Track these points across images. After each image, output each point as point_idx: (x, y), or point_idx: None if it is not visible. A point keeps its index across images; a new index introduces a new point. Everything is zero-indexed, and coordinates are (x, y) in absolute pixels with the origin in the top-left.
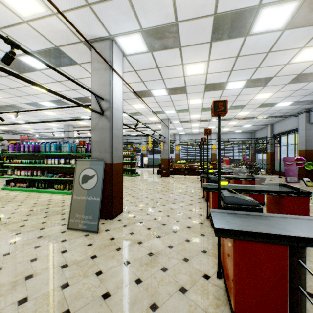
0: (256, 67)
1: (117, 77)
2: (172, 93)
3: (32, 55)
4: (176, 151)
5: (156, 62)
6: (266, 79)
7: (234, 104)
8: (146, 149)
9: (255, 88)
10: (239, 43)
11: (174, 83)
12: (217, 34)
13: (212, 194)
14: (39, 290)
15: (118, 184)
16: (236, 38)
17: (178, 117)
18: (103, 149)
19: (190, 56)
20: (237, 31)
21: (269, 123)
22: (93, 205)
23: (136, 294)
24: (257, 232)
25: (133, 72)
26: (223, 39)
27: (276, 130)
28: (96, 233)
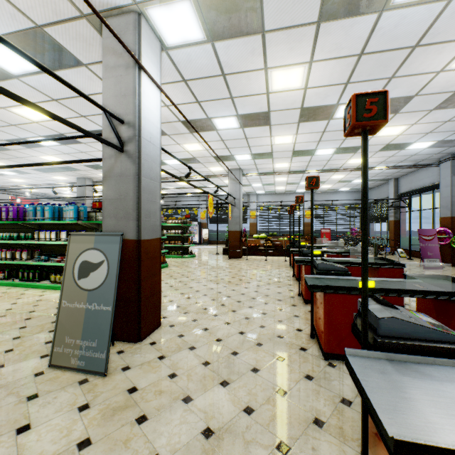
0: (389, 76)
1: (150, 83)
2: (247, 125)
3: None
4: (252, 220)
5: (220, 63)
6: (401, 100)
7: (344, 146)
8: (207, 216)
9: None
10: (368, 25)
11: (250, 106)
12: (332, 5)
13: (325, 297)
14: None
15: (152, 276)
16: (364, 14)
17: (256, 166)
18: (124, 213)
19: (279, 52)
20: None
21: (391, 178)
22: (99, 320)
23: None
24: None
25: (181, 83)
26: (340, 16)
27: (402, 188)
28: (102, 376)
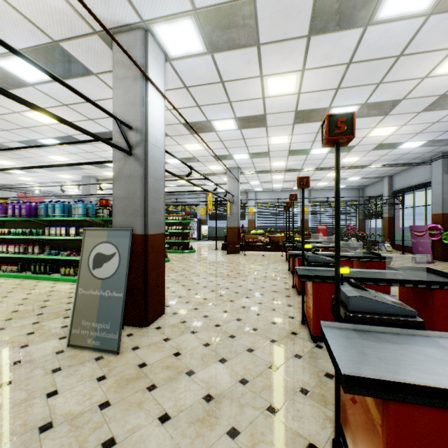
0: (377, 82)
1: (155, 92)
2: (244, 126)
3: None
4: (250, 216)
5: (219, 72)
6: (390, 103)
7: None
8: (206, 213)
9: (371, 118)
10: (355, 38)
11: (247, 110)
12: (320, 21)
13: (314, 285)
14: None
15: (157, 268)
16: (350, 29)
17: (253, 164)
18: (132, 210)
19: (273, 62)
20: (354, 15)
21: (386, 175)
22: (112, 305)
23: None
24: (441, 388)
25: (183, 90)
26: (328, 30)
27: (396, 185)
28: (115, 354)
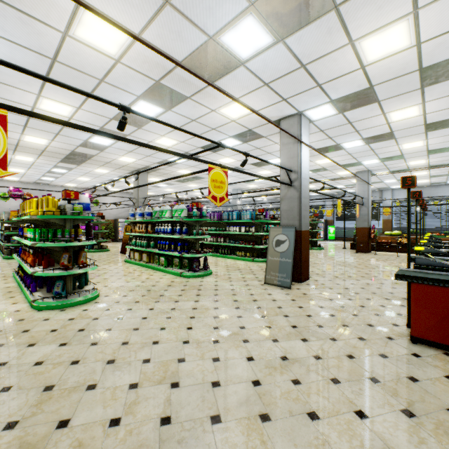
0: None
1: (304, 147)
2: (371, 142)
3: (253, 157)
4: (385, 216)
5: (347, 119)
6: None
7: None
8: (333, 214)
9: None
10: None
11: (373, 132)
12: (429, 80)
13: None
14: (264, 306)
15: (305, 250)
16: None
17: (385, 166)
18: (292, 217)
19: (393, 105)
20: None
21: None
22: (286, 265)
23: (330, 319)
24: (429, 278)
25: (319, 132)
26: (439, 81)
27: None
28: (289, 289)
